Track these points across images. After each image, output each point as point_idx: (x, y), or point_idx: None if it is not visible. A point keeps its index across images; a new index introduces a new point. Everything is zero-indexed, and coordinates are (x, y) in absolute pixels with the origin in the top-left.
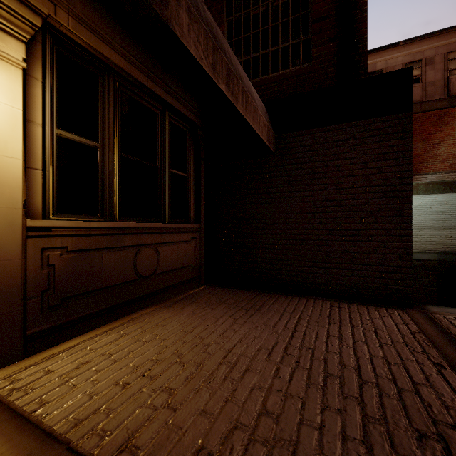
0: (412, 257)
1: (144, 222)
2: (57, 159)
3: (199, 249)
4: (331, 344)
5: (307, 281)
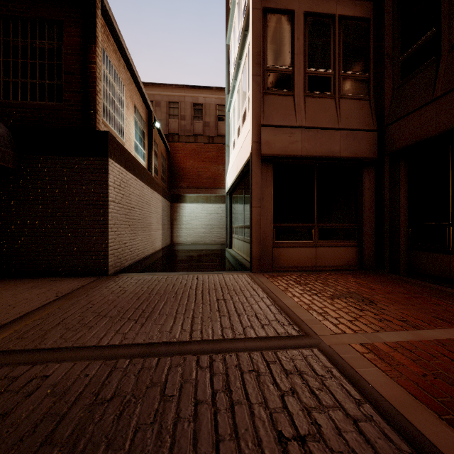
0: (109, 245)
1: None
2: None
3: None
4: (3, 298)
5: (44, 267)
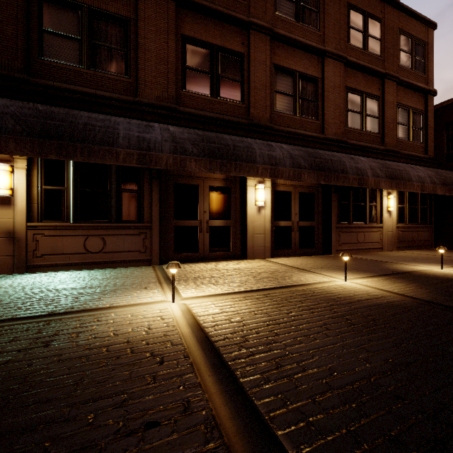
0: None
1: (413, 224)
2: (398, 211)
3: (431, 234)
4: None
5: None
